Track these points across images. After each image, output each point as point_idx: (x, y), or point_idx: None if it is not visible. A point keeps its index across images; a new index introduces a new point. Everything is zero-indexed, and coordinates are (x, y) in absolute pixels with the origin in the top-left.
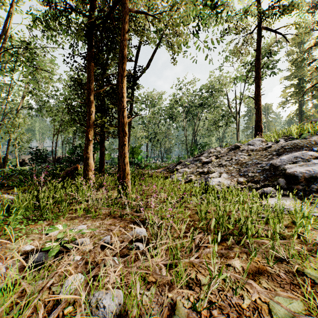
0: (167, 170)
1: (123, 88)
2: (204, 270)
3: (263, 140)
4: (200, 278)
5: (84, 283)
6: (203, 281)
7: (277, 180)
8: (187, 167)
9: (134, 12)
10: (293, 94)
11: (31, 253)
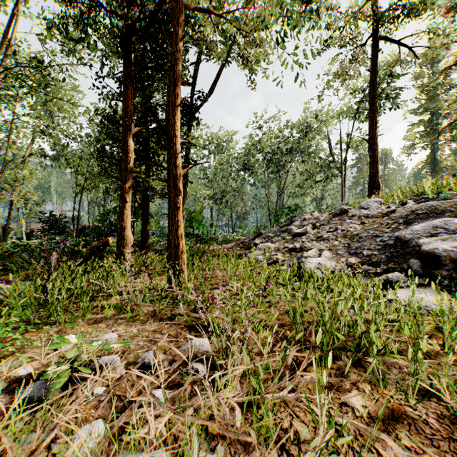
0: (241, 245)
1: (175, 123)
2: (304, 413)
3: (382, 202)
4: (299, 429)
5: (106, 440)
6: (304, 434)
7: (407, 261)
8: (270, 241)
9: (193, 10)
10: (423, 134)
11: (26, 381)
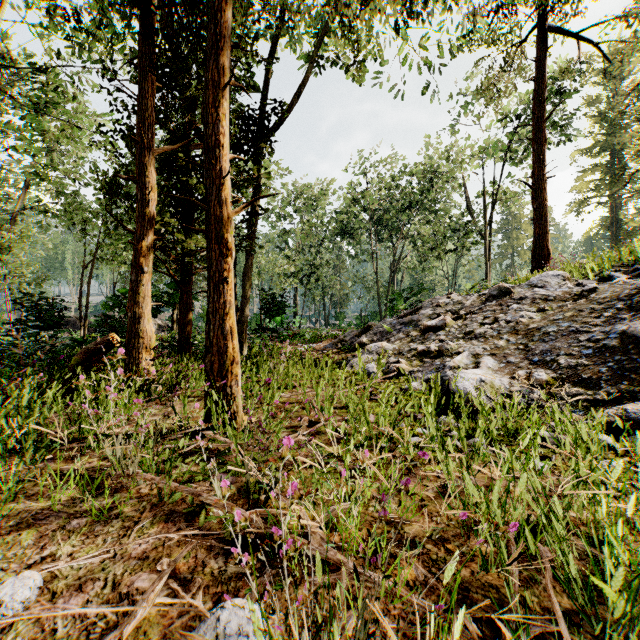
0: (339, 345)
1: (220, 120)
2: None
3: (566, 276)
4: None
5: None
6: None
7: None
8: (386, 339)
9: None
10: (601, 184)
11: None
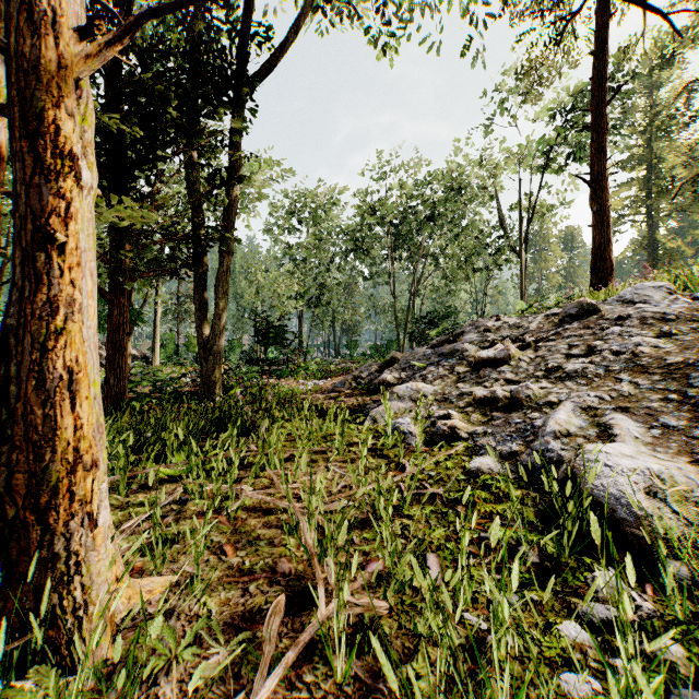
0: (353, 383)
1: None
2: None
3: (672, 289)
4: None
5: None
6: None
7: None
8: (420, 377)
9: None
10: (638, 200)
11: None
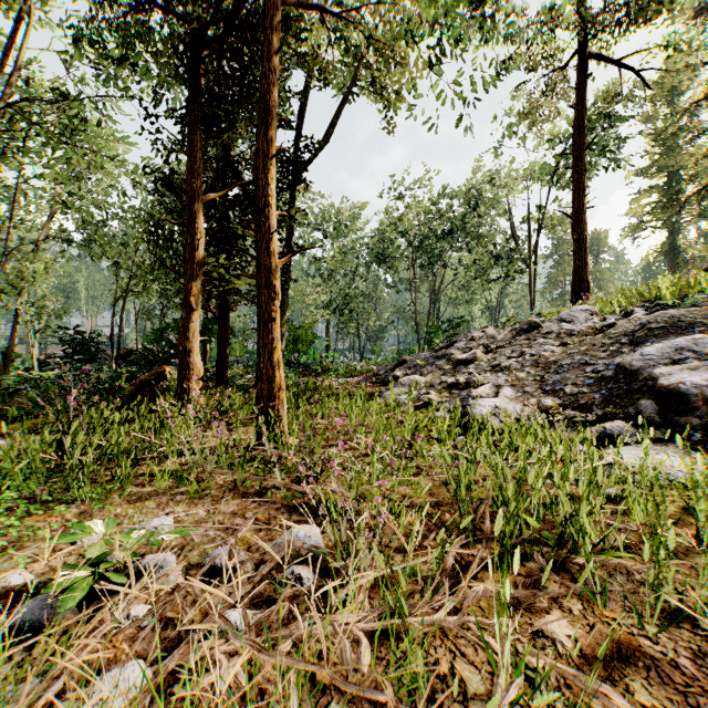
0: (374, 379)
1: (269, 185)
2: (474, 648)
3: (594, 311)
4: (465, 675)
5: (145, 694)
6: (474, 685)
7: (634, 403)
8: (419, 373)
9: (296, 7)
10: (657, 208)
11: (22, 595)
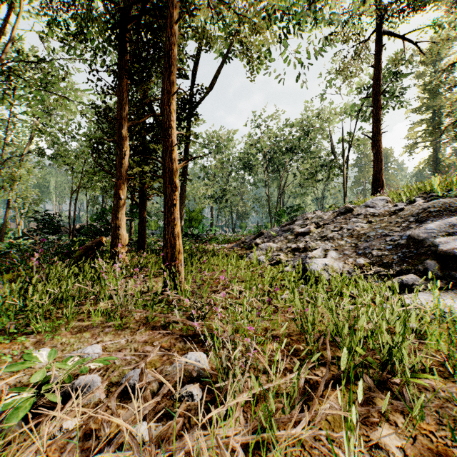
0: (242, 245)
1: (172, 113)
2: None
3: (389, 200)
4: None
5: None
6: None
7: (422, 262)
8: (272, 241)
9: None
10: (425, 133)
11: None
